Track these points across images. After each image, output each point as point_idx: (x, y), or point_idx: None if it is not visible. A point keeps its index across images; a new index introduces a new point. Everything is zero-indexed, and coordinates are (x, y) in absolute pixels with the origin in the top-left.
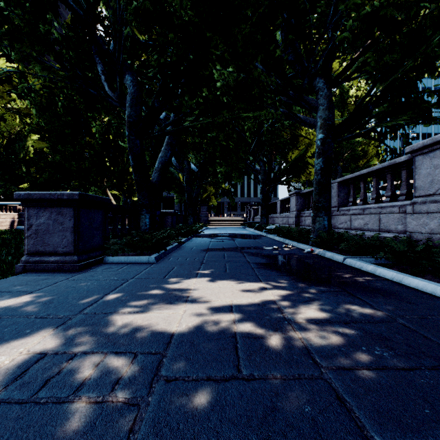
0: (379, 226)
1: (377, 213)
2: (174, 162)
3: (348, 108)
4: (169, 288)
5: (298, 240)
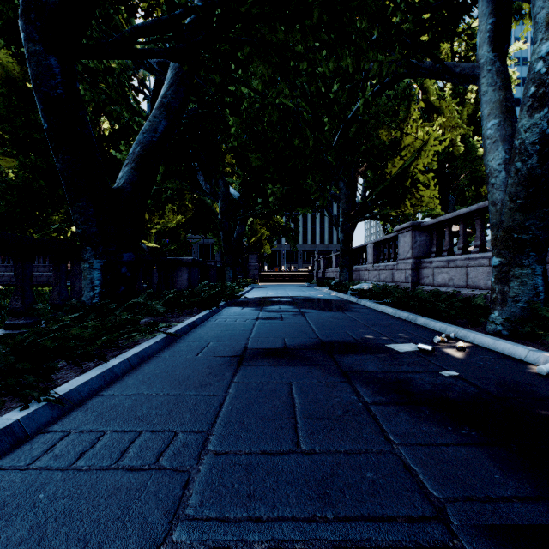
0: None
1: None
2: (203, 183)
3: (466, 108)
4: None
5: (440, 317)
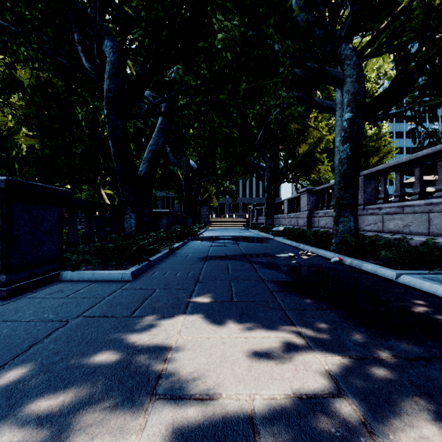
0: (428, 228)
1: (425, 212)
2: (171, 158)
3: None
4: (129, 346)
5: (314, 245)
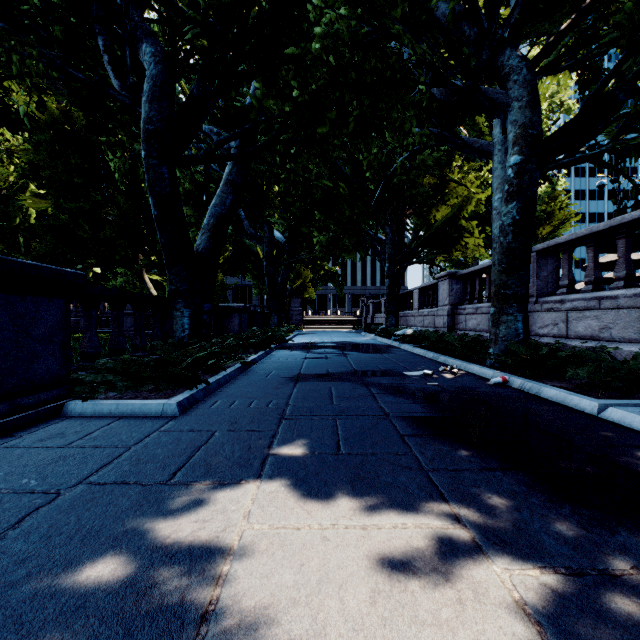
0: None
1: (637, 306)
2: (247, 227)
3: None
4: (156, 546)
5: (460, 357)
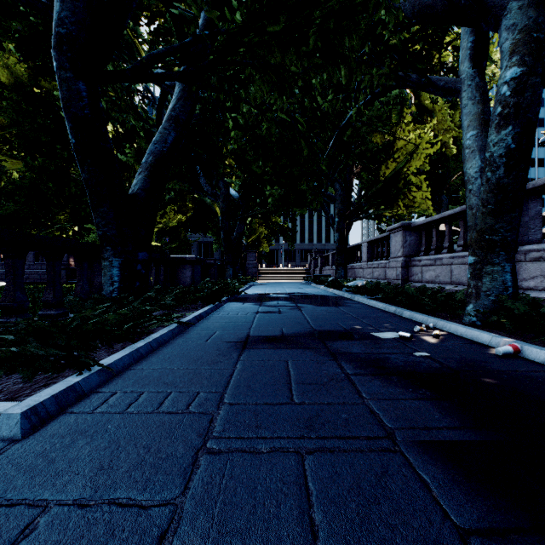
0: None
1: None
2: (204, 184)
3: (459, 111)
4: None
5: (425, 311)
